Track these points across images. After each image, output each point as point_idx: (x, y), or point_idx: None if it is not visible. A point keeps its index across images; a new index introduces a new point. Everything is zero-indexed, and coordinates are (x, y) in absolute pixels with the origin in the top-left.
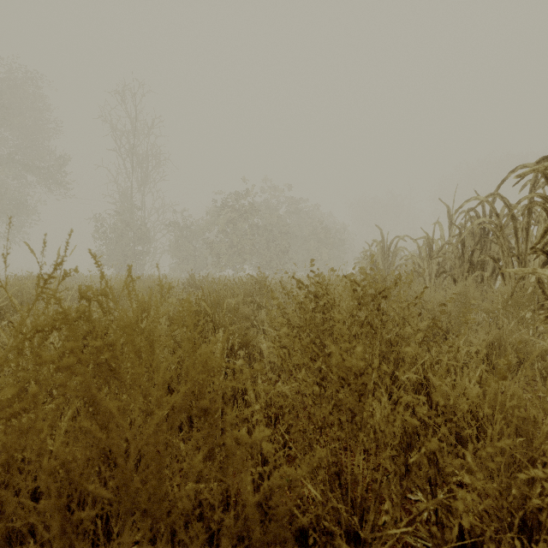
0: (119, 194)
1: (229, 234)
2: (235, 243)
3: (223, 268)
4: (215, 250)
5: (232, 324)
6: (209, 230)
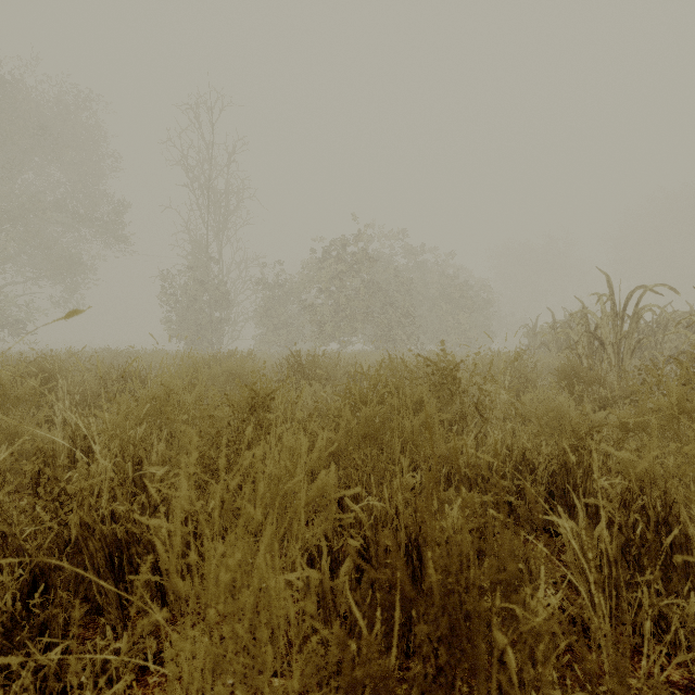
0: (191, 244)
1: (334, 294)
2: (344, 306)
3: (326, 340)
4: (315, 316)
5: (398, 463)
6: (307, 289)
